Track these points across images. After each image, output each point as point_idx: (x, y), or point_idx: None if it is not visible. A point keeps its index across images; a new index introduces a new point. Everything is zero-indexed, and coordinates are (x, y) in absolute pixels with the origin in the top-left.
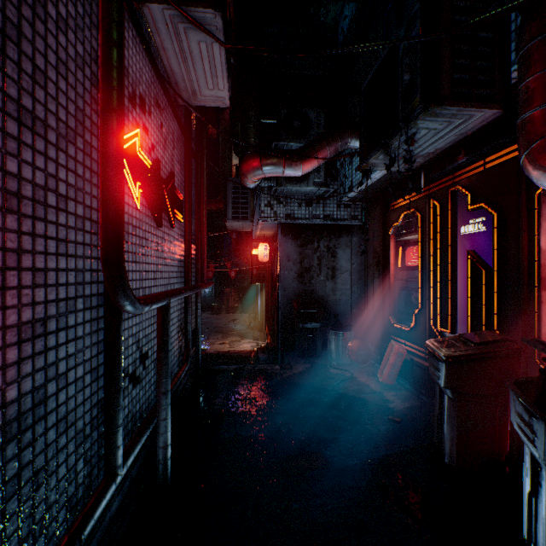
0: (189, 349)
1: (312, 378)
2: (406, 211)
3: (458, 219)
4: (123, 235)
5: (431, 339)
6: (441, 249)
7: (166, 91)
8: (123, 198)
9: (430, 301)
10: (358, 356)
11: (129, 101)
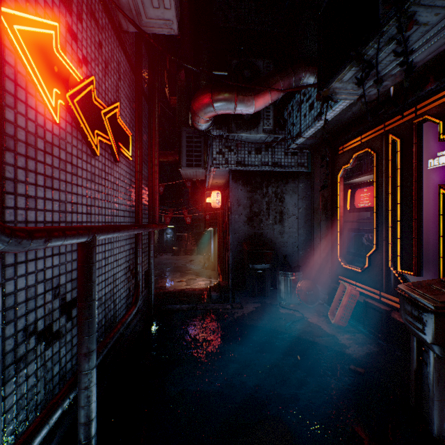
0: (139, 290)
1: (263, 318)
2: (358, 152)
3: (422, 153)
4: None
5: (404, 284)
6: (402, 186)
7: (108, 12)
8: None
9: (388, 242)
10: (307, 296)
11: None
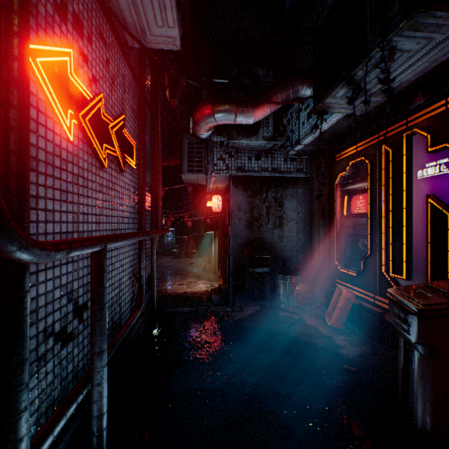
0: (143, 294)
1: (263, 321)
2: (353, 160)
3: (413, 164)
4: None
5: (393, 288)
6: (394, 195)
7: (114, 30)
8: None
9: (381, 247)
10: (305, 299)
11: (54, 9)
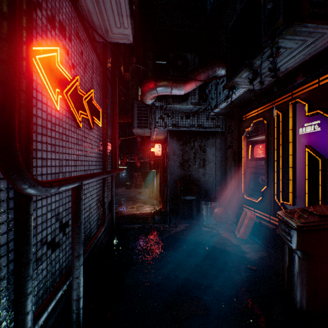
0: (105, 215)
1: (191, 234)
2: (255, 120)
3: (296, 123)
4: (14, 120)
5: (281, 211)
6: (283, 145)
7: (86, 29)
8: (14, 82)
9: (274, 182)
10: (221, 218)
11: (47, 21)
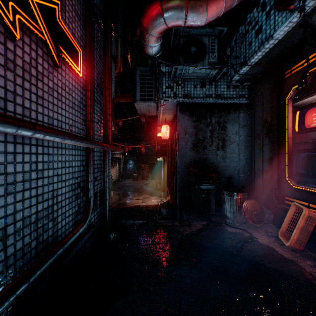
0: (90, 207)
1: (212, 237)
2: (313, 67)
3: None
4: None
5: None
6: None
7: None
8: None
9: None
10: (253, 215)
11: None
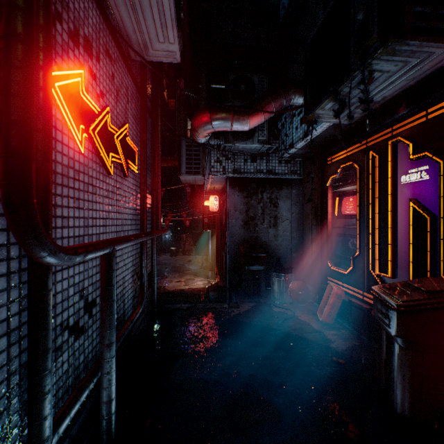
0: (144, 291)
1: (258, 317)
2: (344, 164)
3: (397, 169)
4: (31, 169)
5: (377, 285)
6: (380, 198)
7: (119, 45)
8: (31, 122)
9: (369, 247)
10: (299, 296)
11: (69, 37)
